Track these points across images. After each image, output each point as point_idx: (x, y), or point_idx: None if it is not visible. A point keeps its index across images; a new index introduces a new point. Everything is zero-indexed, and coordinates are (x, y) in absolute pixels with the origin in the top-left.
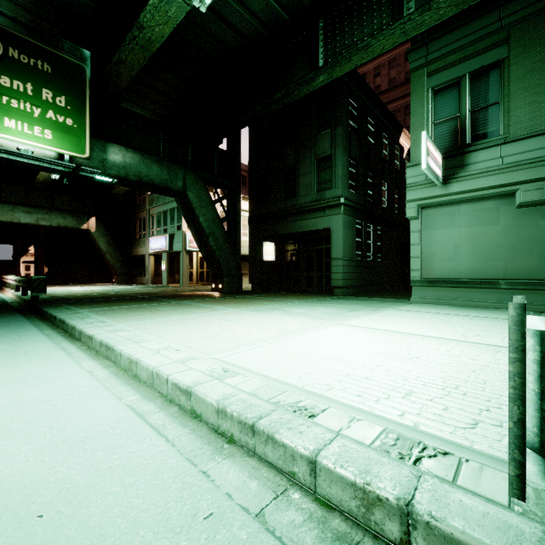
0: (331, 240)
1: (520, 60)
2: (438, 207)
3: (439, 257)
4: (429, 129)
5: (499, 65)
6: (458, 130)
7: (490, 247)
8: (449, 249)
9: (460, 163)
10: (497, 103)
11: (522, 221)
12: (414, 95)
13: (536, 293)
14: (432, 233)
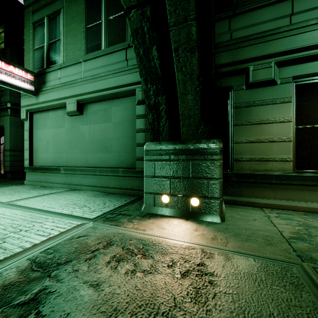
0: (4, 135)
1: (69, 11)
2: (40, 113)
3: (40, 150)
4: (32, 53)
5: (61, 12)
6: (44, 56)
7: (61, 143)
8: (44, 144)
9: (43, 80)
10: (60, 39)
11: (73, 126)
12: (26, 27)
13: (76, 176)
14: (37, 132)
